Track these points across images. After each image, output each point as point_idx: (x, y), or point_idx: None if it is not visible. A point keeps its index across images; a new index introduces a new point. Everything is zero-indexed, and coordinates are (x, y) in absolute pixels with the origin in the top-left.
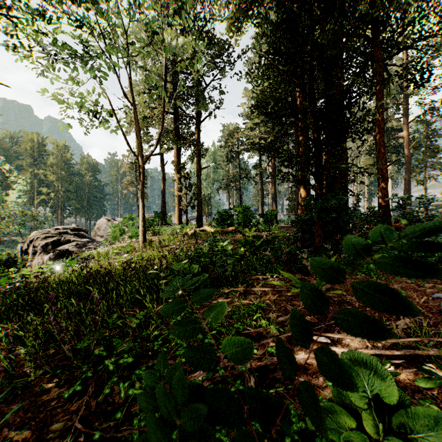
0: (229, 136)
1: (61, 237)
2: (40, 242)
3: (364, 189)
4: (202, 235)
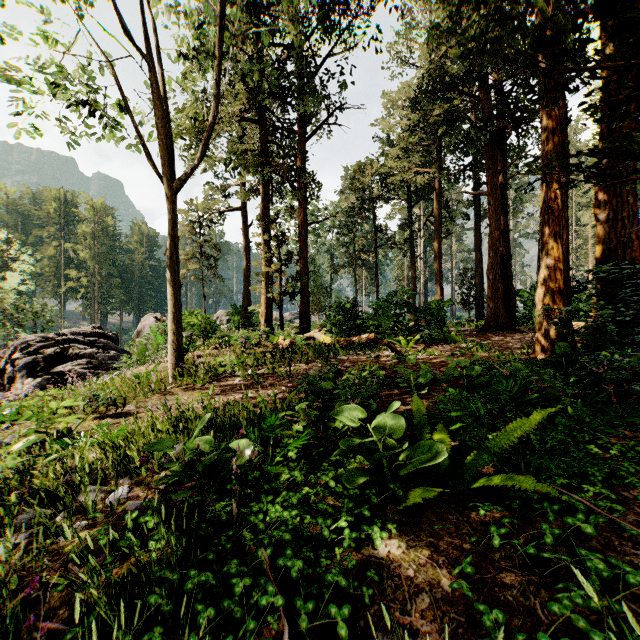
0: (357, 173)
1: (62, 349)
2: (23, 359)
3: (588, 266)
4: (306, 350)
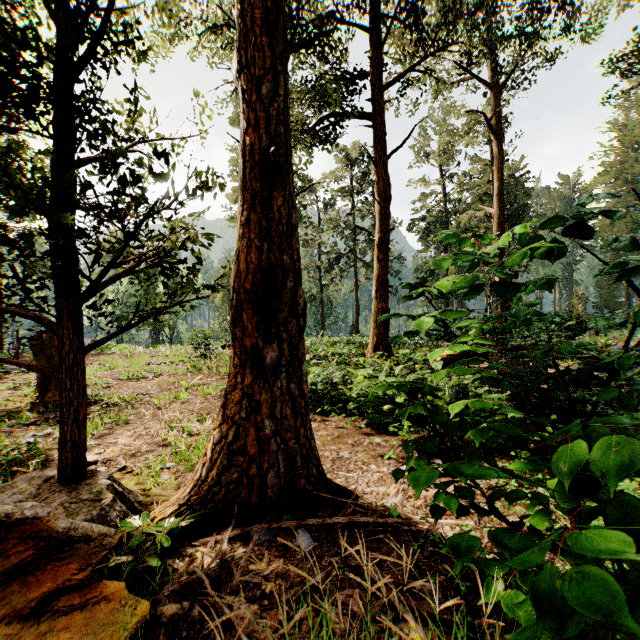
0: None
1: None
2: None
3: None
4: None
